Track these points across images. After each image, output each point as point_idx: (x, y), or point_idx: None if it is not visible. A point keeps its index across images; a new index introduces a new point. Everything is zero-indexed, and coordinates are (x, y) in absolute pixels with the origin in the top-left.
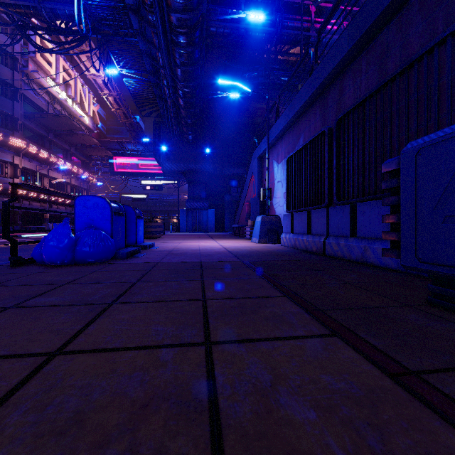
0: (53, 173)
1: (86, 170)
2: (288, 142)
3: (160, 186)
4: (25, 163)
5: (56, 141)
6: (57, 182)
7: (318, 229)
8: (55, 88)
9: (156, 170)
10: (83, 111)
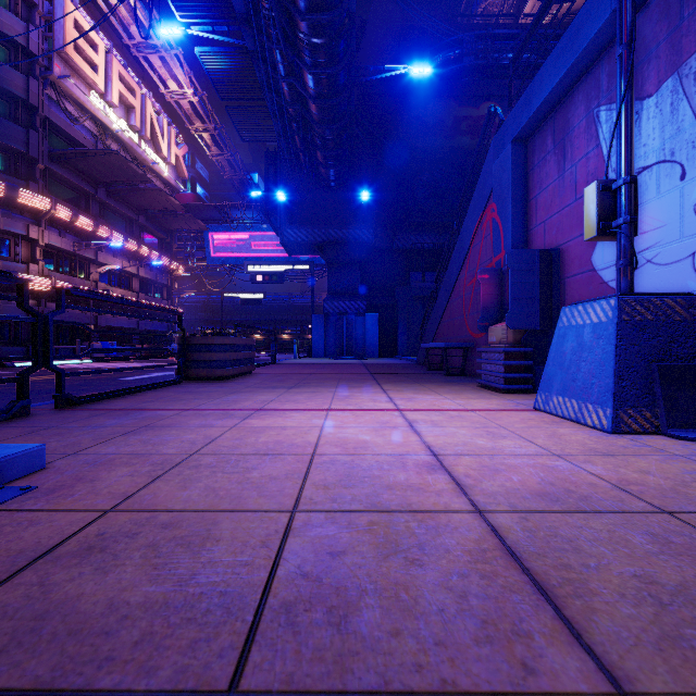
0: (106, 256)
1: (166, 254)
2: None
3: (280, 275)
4: (53, 239)
5: (111, 204)
6: (115, 273)
7: None
8: (107, 111)
9: (278, 252)
10: (158, 154)
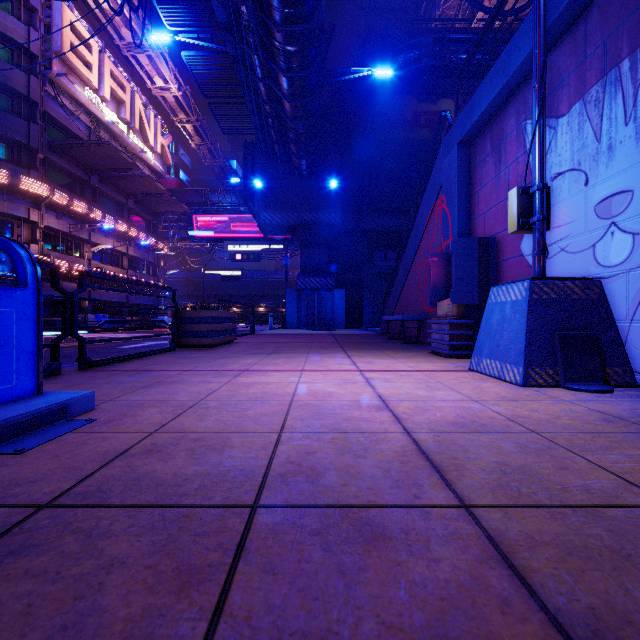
0: (99, 237)
1: (152, 234)
2: None
3: (257, 254)
4: (51, 221)
5: (103, 189)
6: (106, 252)
7: None
8: (99, 106)
9: (255, 233)
10: (146, 144)
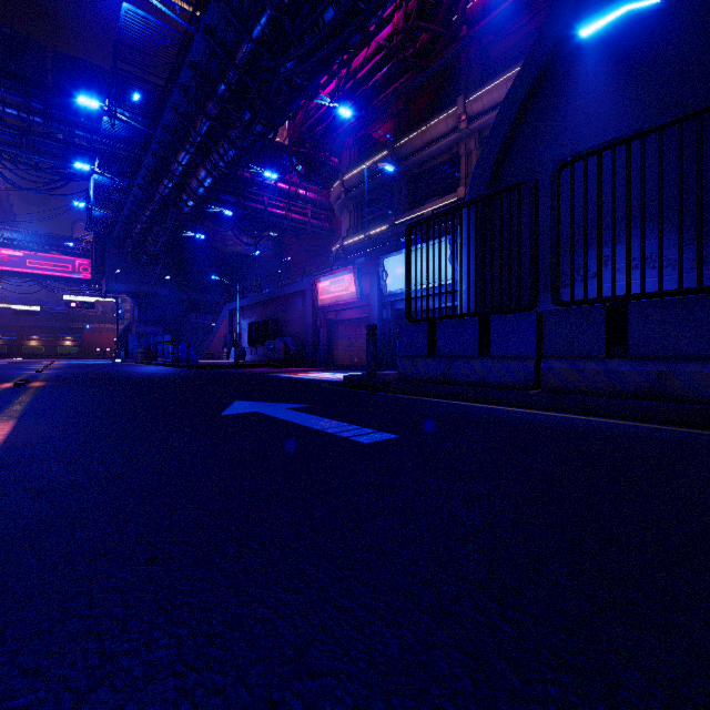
0: None
1: None
2: (249, 311)
3: (91, 304)
4: None
5: None
6: None
7: (260, 353)
8: None
9: (56, 272)
10: None
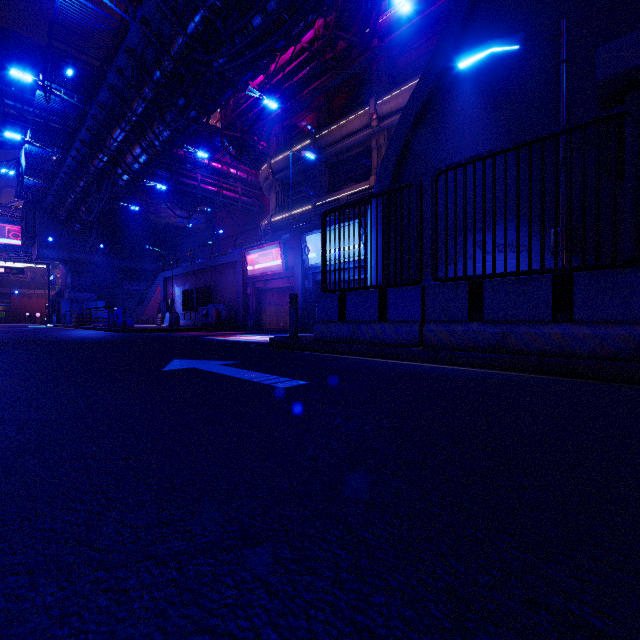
0: None
1: None
2: (183, 280)
3: (21, 270)
4: None
5: None
6: None
7: (193, 318)
8: None
9: None
10: None
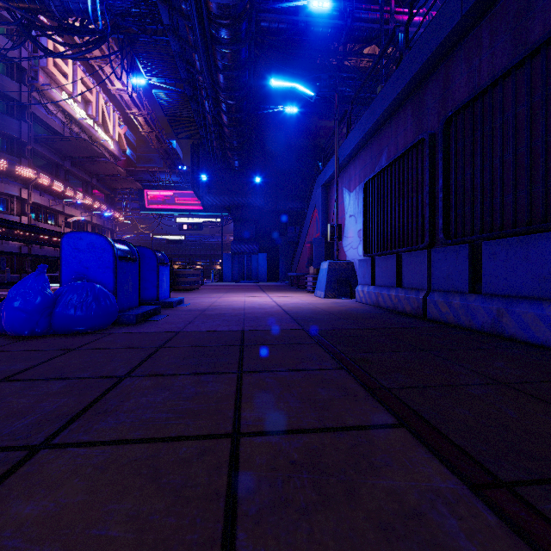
0: (70, 209)
1: (110, 206)
2: (364, 162)
3: (199, 225)
4: (36, 198)
5: (74, 171)
6: (75, 220)
7: (414, 280)
8: (72, 106)
9: (195, 205)
10: (107, 134)
